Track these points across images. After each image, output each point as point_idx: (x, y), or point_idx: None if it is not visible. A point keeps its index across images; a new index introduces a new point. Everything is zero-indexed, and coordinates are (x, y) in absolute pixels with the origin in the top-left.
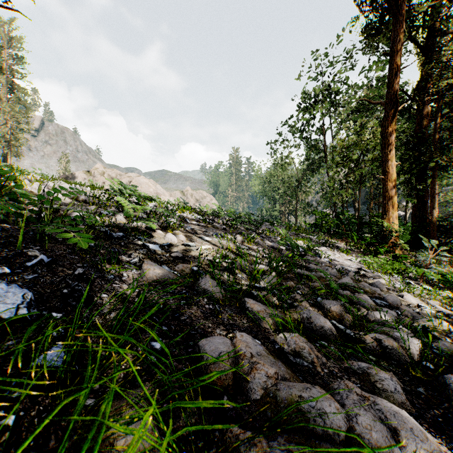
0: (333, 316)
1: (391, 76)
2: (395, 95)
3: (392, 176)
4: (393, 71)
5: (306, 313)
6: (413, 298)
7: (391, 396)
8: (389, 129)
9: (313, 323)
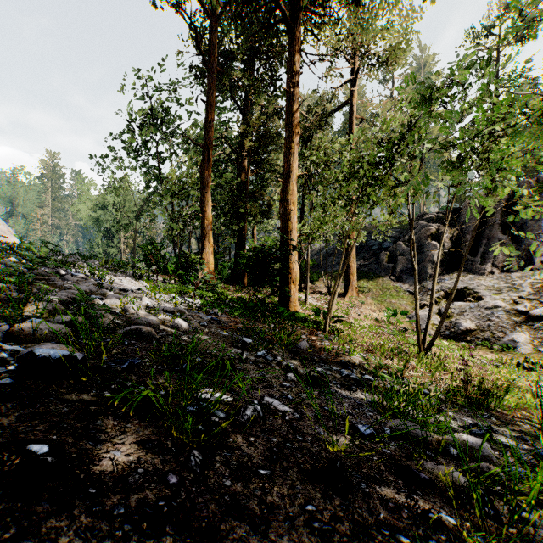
0: None
1: (208, 123)
2: (206, 142)
3: (209, 215)
4: (209, 120)
5: None
6: (149, 300)
7: None
8: (207, 171)
9: None
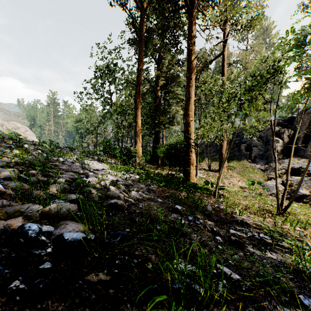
0: (29, 175)
1: (139, 71)
2: (138, 82)
3: (139, 124)
4: (139, 69)
5: (1, 171)
6: (111, 176)
7: (11, 186)
8: (138, 99)
9: (2, 173)
